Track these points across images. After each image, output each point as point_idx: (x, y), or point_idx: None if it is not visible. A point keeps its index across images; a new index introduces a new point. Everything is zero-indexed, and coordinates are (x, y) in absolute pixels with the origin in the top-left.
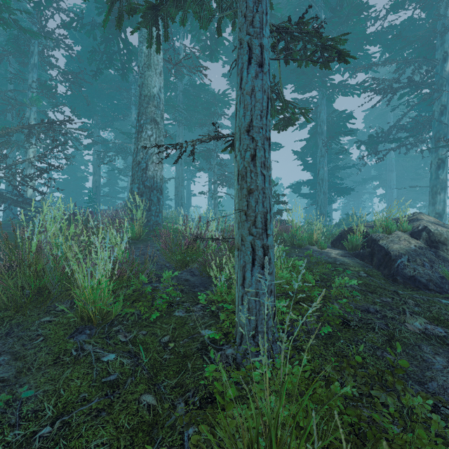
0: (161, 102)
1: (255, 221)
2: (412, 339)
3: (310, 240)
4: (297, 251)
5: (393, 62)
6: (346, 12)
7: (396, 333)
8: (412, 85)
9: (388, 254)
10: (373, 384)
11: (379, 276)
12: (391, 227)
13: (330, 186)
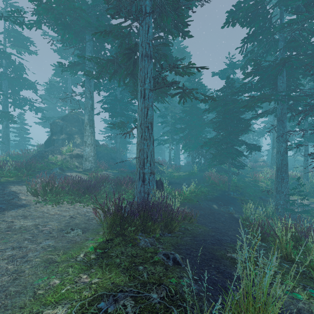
0: None
1: (306, 175)
2: None
3: None
4: None
5: None
6: None
7: None
8: None
9: None
10: None
11: None
12: None
13: None
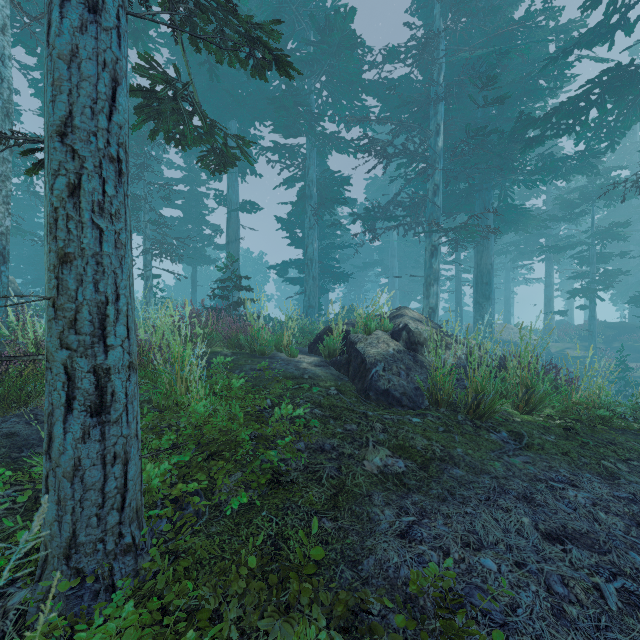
0: (4, 83)
1: (75, 319)
2: (365, 487)
3: (279, 345)
4: (256, 362)
5: (388, 121)
6: (336, 40)
7: (348, 480)
8: (407, 155)
9: (364, 361)
10: (267, 604)
11: (352, 392)
12: (370, 326)
13: (324, 269)
